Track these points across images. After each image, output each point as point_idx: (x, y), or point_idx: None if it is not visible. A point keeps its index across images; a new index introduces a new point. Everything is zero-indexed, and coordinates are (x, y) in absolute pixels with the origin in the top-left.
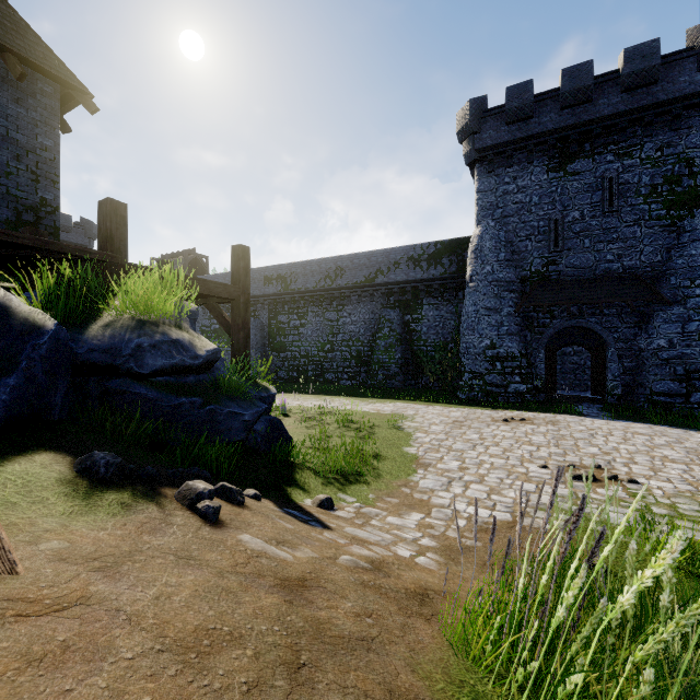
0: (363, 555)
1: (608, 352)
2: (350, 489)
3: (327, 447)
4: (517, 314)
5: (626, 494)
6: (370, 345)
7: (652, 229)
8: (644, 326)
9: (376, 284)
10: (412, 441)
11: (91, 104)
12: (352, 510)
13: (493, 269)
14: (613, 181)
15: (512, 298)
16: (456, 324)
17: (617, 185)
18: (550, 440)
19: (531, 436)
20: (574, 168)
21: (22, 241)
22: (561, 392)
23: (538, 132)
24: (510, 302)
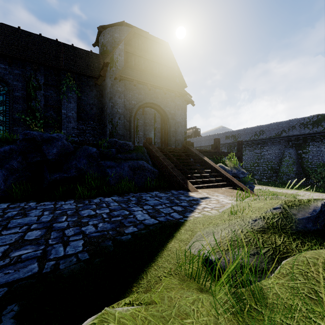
0: None
1: None
2: None
3: None
4: None
5: None
6: (278, 164)
7: None
8: None
9: (281, 137)
10: None
11: (193, 104)
12: None
13: None
14: None
15: None
16: None
17: None
18: None
19: None
20: None
21: (207, 151)
22: None
23: None
24: None
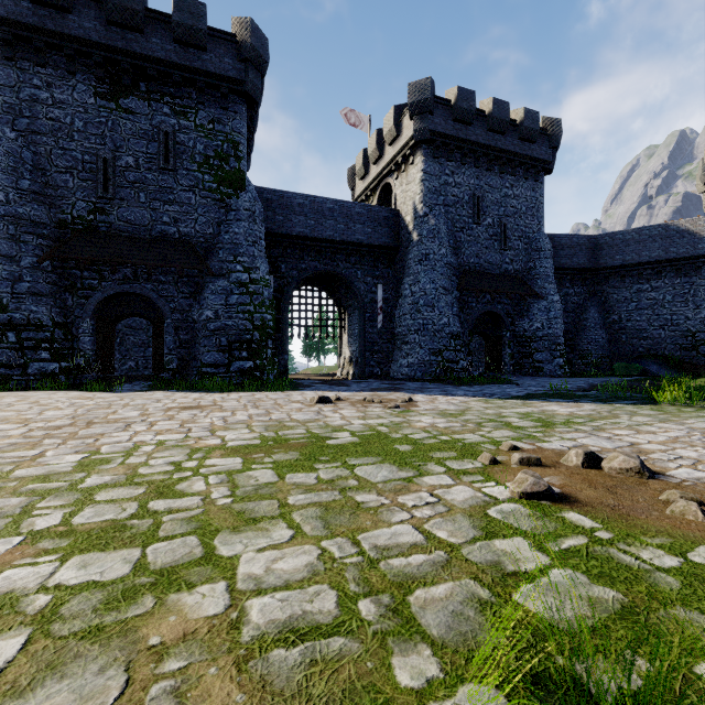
0: None
1: (165, 323)
2: None
3: None
4: (52, 269)
5: None
6: None
7: (206, 199)
8: (199, 297)
9: None
10: None
11: None
12: None
13: (9, 198)
14: (169, 136)
15: (42, 245)
16: None
17: (173, 142)
18: None
19: None
20: (129, 105)
21: None
22: None
23: (79, 36)
24: (37, 250)
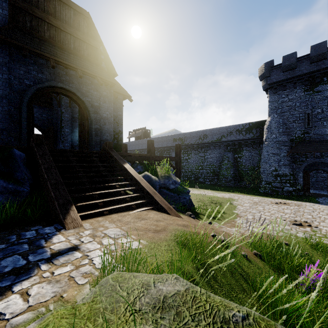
0: (222, 230)
1: None
2: (215, 221)
3: (206, 208)
4: (288, 156)
5: (310, 230)
6: (218, 167)
7: None
8: None
9: (221, 141)
10: (236, 208)
11: (131, 99)
12: (217, 225)
13: (276, 136)
14: None
15: (285, 148)
16: (259, 159)
17: None
18: (292, 212)
19: (284, 210)
20: (318, 89)
21: (136, 155)
22: (315, 191)
23: (299, 75)
24: (284, 150)
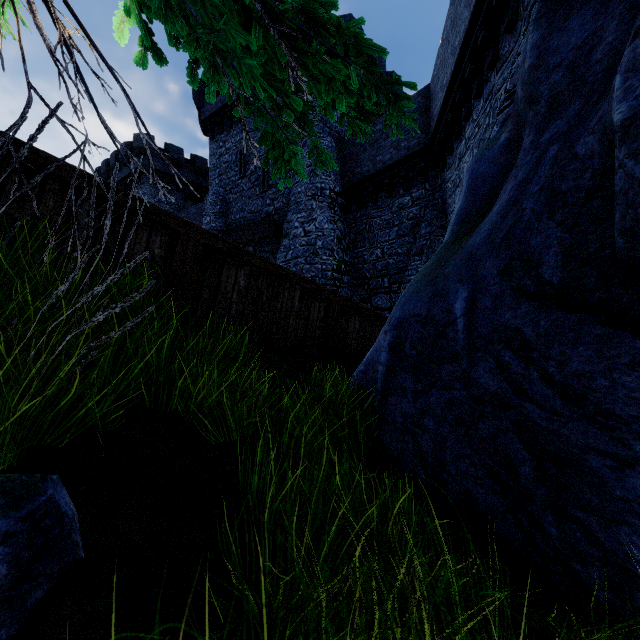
0: None
1: None
2: None
3: None
4: None
5: None
6: None
7: None
8: None
9: None
10: None
11: None
12: None
13: None
14: None
15: None
16: None
17: None
18: None
19: None
20: None
21: None
22: None
23: None
24: None
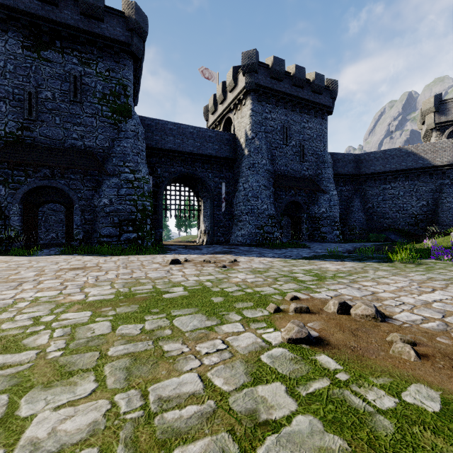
0: None
1: (74, 207)
2: None
3: None
4: None
5: None
6: None
7: (104, 123)
8: (98, 190)
9: None
10: None
11: None
12: None
13: None
14: (77, 78)
15: None
16: None
17: (80, 83)
18: None
19: None
20: (47, 56)
21: None
22: None
23: (9, 5)
24: None
